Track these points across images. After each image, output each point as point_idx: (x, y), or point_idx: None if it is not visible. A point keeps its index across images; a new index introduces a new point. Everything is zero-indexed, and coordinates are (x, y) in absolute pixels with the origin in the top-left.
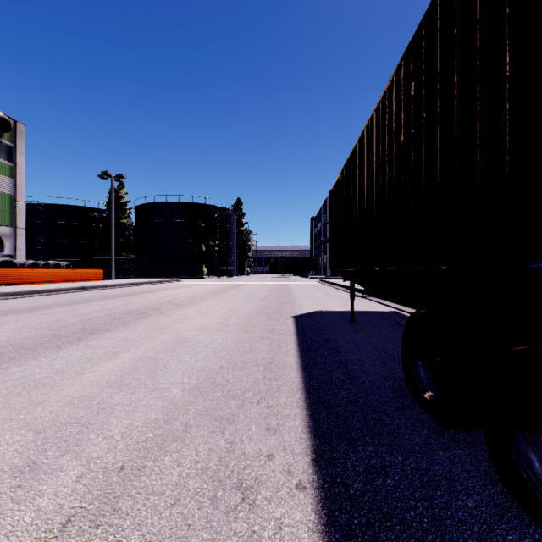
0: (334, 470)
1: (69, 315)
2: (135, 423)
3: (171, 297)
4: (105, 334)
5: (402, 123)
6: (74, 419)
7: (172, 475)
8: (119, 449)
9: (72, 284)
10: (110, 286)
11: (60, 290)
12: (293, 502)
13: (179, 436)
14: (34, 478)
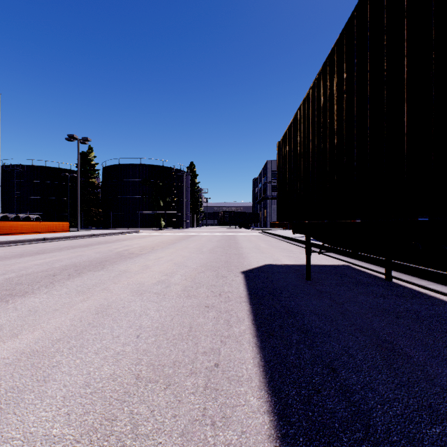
0: None
1: None
2: None
3: (123, 249)
4: (14, 300)
5: None
6: None
7: None
8: None
9: (37, 235)
10: (72, 237)
11: (20, 242)
12: None
13: None
14: None
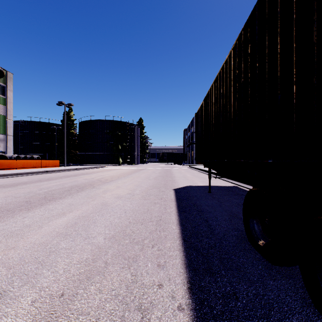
0: (203, 295)
1: (37, 188)
2: (72, 262)
3: (100, 177)
4: (58, 200)
5: (242, 70)
6: (33, 259)
7: (95, 300)
8: (61, 280)
9: (40, 169)
10: (63, 170)
11: (33, 173)
12: (176, 320)
13: (101, 271)
14: (3, 302)
